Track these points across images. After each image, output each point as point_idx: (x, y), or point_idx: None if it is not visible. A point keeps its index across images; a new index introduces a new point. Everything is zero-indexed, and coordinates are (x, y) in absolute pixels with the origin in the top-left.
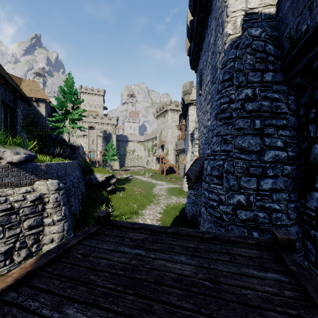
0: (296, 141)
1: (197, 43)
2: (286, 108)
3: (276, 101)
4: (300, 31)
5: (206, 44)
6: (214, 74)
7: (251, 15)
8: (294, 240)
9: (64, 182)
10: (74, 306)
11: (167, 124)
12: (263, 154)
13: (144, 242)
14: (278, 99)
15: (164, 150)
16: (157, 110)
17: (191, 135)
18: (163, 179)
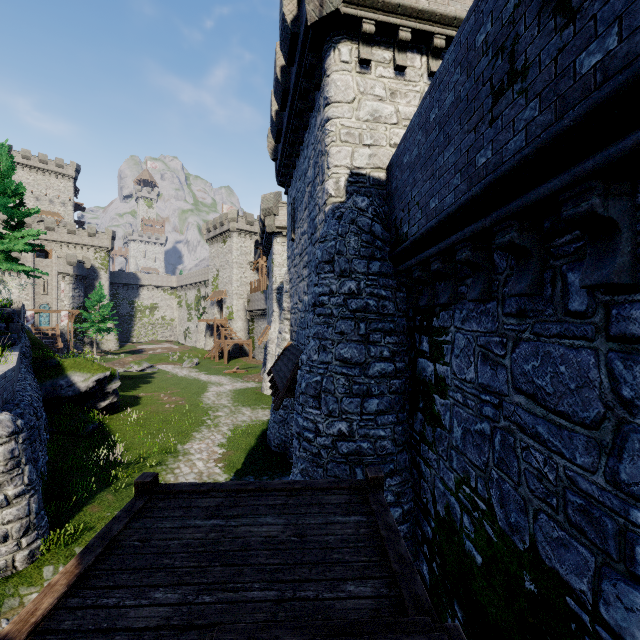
0: (406, 348)
1: (288, 155)
2: (395, 308)
3: (384, 299)
4: (403, 230)
5: (303, 170)
6: (313, 232)
7: (357, 176)
8: (382, 477)
9: (19, 412)
10: (160, 590)
11: (231, 259)
12: (368, 367)
13: (220, 508)
14: (386, 297)
15: (224, 311)
16: (209, 226)
17: (278, 292)
18: (223, 370)
